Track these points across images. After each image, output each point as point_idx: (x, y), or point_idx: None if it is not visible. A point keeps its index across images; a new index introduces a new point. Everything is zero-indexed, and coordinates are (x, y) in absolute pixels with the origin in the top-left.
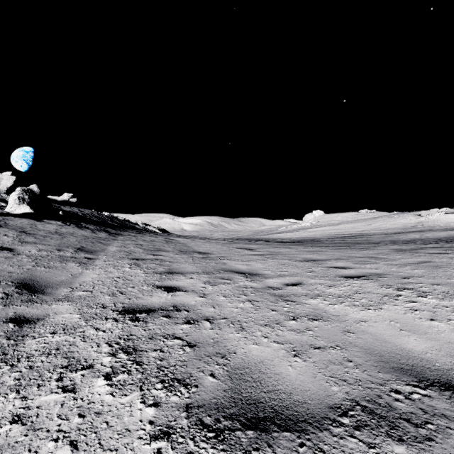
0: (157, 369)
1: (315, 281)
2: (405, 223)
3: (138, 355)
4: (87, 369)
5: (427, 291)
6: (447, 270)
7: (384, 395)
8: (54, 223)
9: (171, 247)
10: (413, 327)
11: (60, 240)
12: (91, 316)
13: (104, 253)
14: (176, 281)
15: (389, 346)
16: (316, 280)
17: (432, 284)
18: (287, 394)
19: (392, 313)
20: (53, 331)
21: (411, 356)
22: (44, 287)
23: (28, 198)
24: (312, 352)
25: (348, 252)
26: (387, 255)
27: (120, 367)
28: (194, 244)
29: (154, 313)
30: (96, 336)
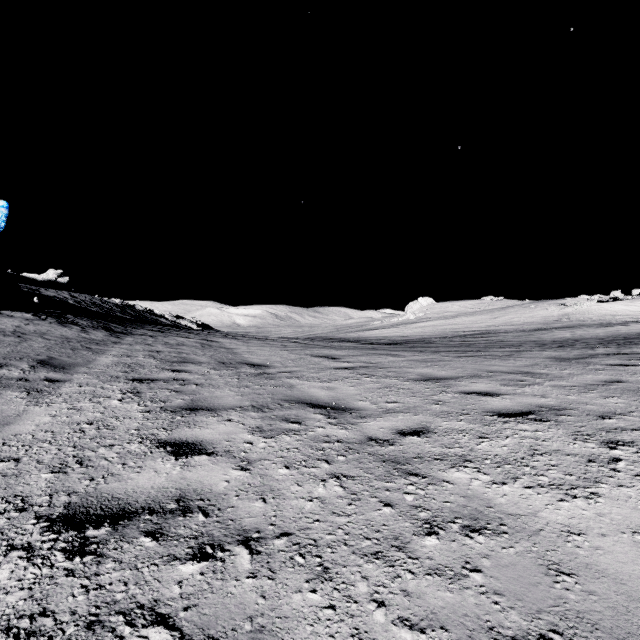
0: None
1: (451, 426)
2: (545, 315)
3: None
4: None
5: None
6: None
7: None
8: (19, 317)
9: (207, 356)
10: None
11: (14, 345)
12: None
13: (87, 369)
14: (200, 428)
15: None
16: (453, 422)
17: None
18: None
19: (626, 510)
20: None
21: None
22: None
23: None
24: None
25: (484, 362)
26: (548, 369)
27: None
28: (245, 349)
29: (129, 523)
30: None
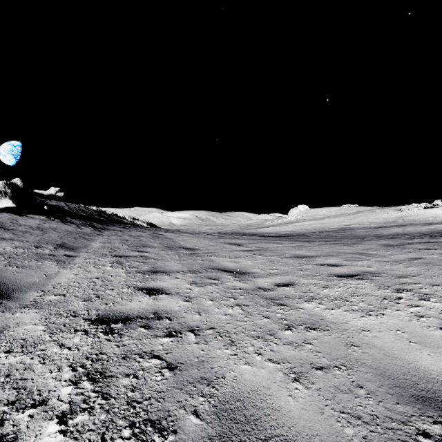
0: (127, 404)
1: (307, 281)
2: (386, 217)
3: (106, 384)
4: (39, 406)
5: (428, 293)
6: (441, 268)
7: (410, 440)
8: (38, 218)
9: (157, 243)
10: (423, 338)
11: (41, 235)
12: (58, 328)
13: (86, 250)
14: (160, 281)
15: (401, 364)
16: (309, 280)
17: (431, 285)
18: (290, 441)
19: (396, 320)
20: (9, 349)
21: (429, 378)
22: (11, 291)
23: (10, 192)
24: (314, 374)
25: (337, 247)
26: (377, 251)
27: (80, 403)
28: (181, 239)
29: (131, 322)
30: (58, 356)
